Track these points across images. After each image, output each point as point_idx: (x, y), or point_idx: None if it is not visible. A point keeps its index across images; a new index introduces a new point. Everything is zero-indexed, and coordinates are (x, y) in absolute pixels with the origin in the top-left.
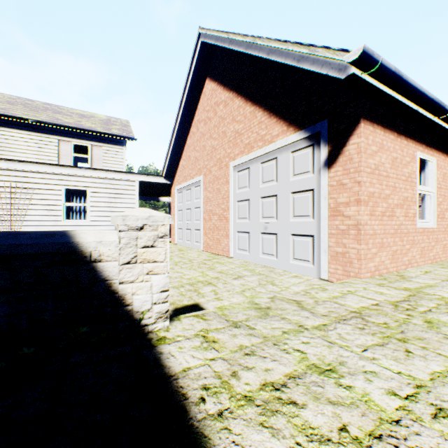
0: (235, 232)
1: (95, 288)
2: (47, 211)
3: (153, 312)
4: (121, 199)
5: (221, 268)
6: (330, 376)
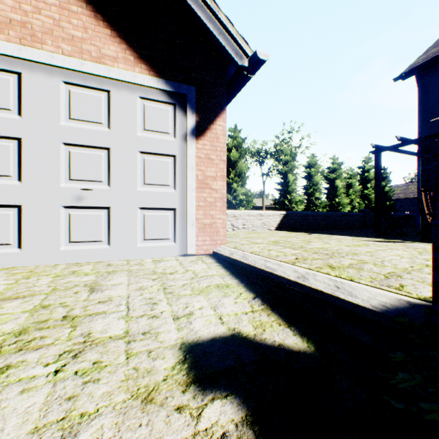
0: None
1: None
2: None
3: None
4: None
5: None
6: None
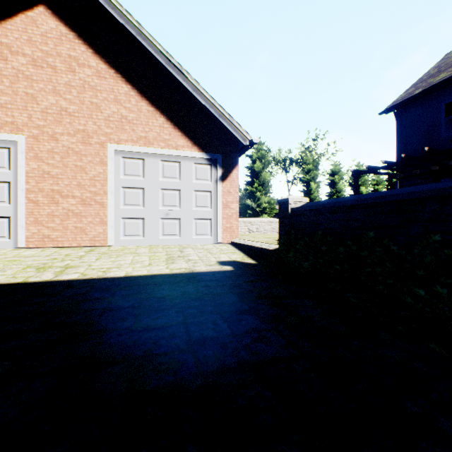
0: (119, 218)
1: None
2: None
3: None
4: None
5: (142, 251)
6: None
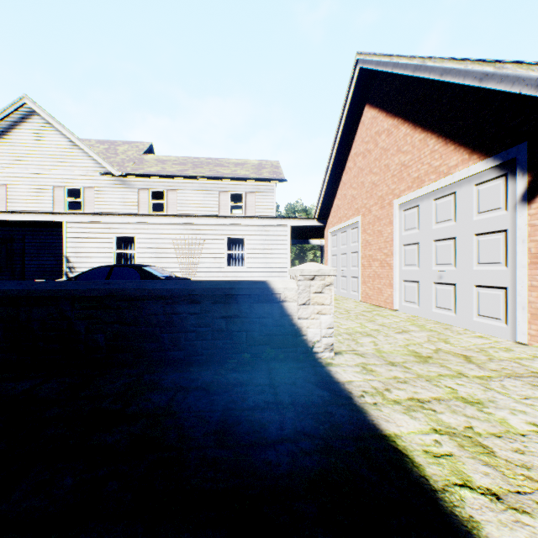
0: (400, 280)
1: (282, 320)
2: (214, 259)
3: (321, 343)
4: (273, 246)
5: (382, 321)
6: (473, 405)
